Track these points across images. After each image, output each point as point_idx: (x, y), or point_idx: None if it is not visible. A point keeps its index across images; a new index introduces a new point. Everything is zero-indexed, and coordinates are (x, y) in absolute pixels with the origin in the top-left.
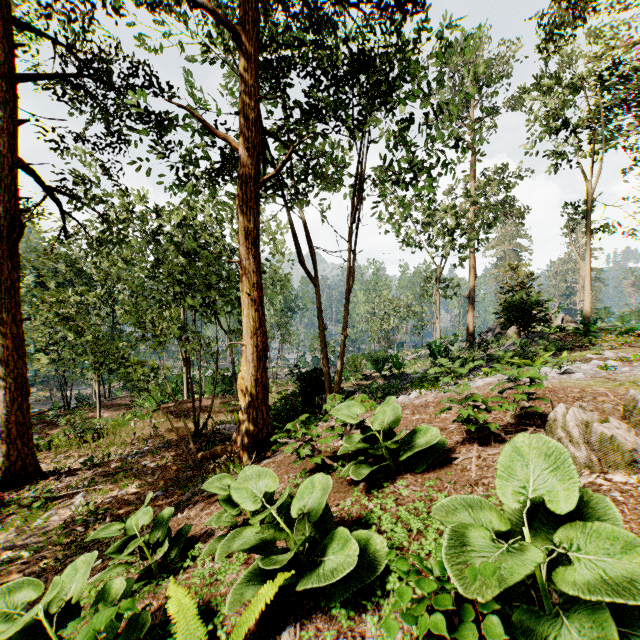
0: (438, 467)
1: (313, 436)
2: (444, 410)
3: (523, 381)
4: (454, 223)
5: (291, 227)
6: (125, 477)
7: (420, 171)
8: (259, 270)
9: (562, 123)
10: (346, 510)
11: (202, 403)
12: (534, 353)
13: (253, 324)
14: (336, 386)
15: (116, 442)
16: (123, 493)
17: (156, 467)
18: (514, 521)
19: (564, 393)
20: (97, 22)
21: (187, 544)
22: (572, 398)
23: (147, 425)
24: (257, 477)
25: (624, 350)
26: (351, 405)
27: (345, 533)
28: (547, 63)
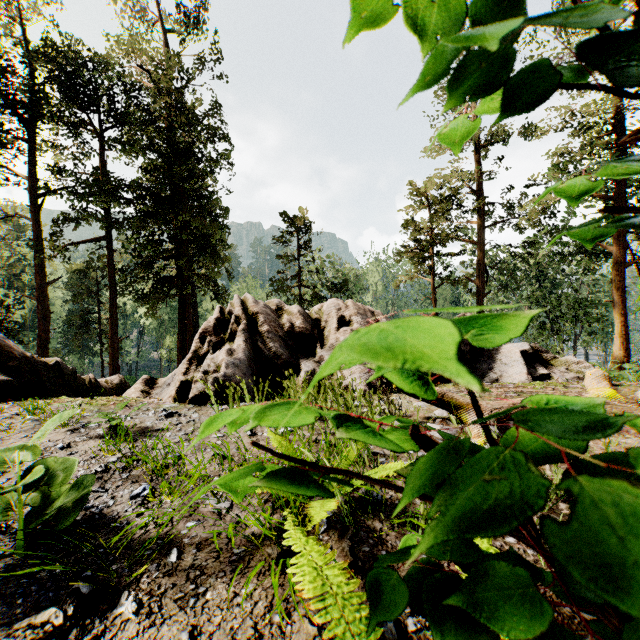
0: None
1: None
2: None
3: None
4: None
5: (638, 268)
6: None
7: None
8: (624, 305)
9: None
10: None
11: None
12: None
13: (620, 331)
14: None
15: None
16: None
17: None
18: None
19: None
20: (513, 188)
21: None
22: None
23: None
24: None
25: None
26: None
27: None
28: None
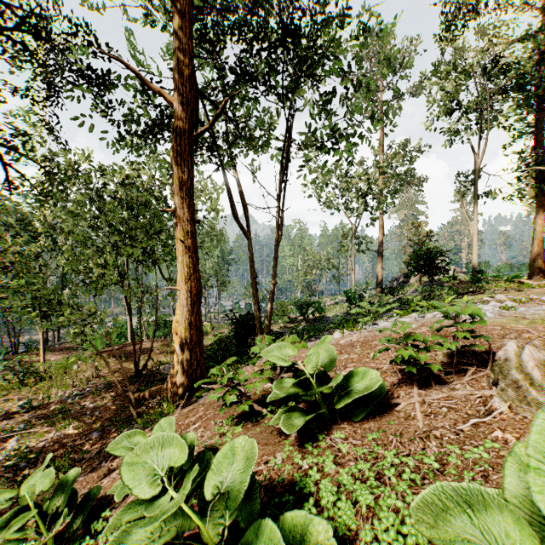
0: (378, 414)
1: (240, 381)
2: (381, 350)
3: (461, 318)
4: (367, 188)
5: (225, 184)
6: (63, 419)
7: (340, 136)
8: (193, 219)
9: (456, 104)
10: (276, 470)
11: (144, 346)
12: (439, 297)
13: (187, 270)
14: (266, 328)
15: (57, 384)
16: (59, 435)
17: (95, 408)
18: (525, 518)
19: (487, 331)
20: None
21: (97, 507)
22: (497, 335)
23: (90, 367)
24: (162, 444)
25: (512, 294)
26: (281, 347)
27: (276, 530)
28: (443, 55)
